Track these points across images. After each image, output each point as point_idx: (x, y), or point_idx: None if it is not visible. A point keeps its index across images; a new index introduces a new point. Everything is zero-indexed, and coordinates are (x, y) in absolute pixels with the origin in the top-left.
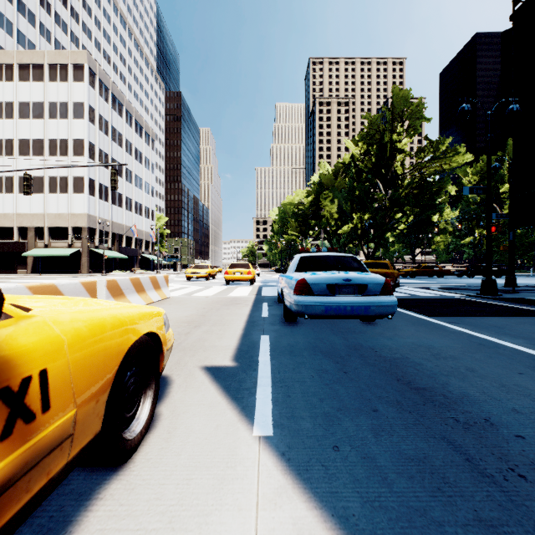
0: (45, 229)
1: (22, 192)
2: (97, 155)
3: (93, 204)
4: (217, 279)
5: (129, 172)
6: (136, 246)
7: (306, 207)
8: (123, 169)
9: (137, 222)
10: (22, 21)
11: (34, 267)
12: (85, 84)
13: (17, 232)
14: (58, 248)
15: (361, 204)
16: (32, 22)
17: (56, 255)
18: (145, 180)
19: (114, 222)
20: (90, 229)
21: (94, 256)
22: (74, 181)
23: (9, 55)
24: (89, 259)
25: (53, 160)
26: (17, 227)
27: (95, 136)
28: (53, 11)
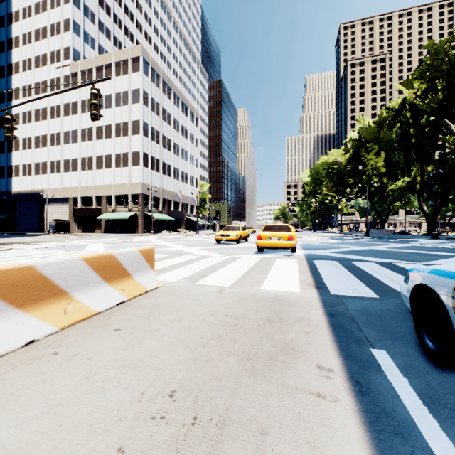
0: (113, 197)
1: (98, 168)
2: (150, 133)
3: (146, 174)
4: (249, 242)
5: (176, 146)
6: (182, 209)
7: (342, 165)
8: (171, 144)
9: (183, 189)
10: (102, 37)
11: (106, 228)
12: (140, 73)
13: (95, 200)
14: (121, 212)
15: (419, 153)
16: (108, 36)
17: (119, 218)
18: (189, 153)
19: (163, 189)
20: (145, 196)
21: (148, 218)
22: (133, 156)
23: (90, 62)
24: (143, 221)
25: (118, 140)
26: (95, 196)
27: (148, 117)
28: (123, 25)
